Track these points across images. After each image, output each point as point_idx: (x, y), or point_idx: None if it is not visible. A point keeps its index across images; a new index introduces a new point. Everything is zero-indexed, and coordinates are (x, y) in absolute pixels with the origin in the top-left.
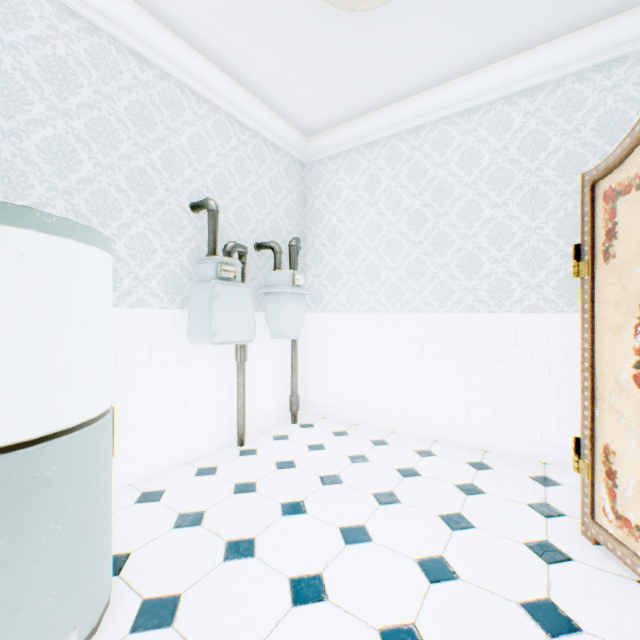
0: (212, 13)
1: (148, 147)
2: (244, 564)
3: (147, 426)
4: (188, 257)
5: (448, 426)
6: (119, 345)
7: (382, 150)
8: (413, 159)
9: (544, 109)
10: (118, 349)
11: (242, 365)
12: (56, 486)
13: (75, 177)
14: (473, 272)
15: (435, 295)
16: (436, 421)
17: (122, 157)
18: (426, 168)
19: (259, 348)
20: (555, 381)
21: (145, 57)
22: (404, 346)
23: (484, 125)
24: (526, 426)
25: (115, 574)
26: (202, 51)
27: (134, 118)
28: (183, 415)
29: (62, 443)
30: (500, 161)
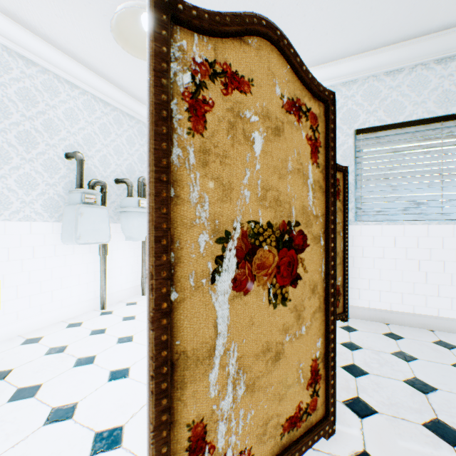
0: (77, 38)
1: (33, 117)
2: (85, 367)
3: (32, 298)
4: (63, 188)
5: None
6: (10, 245)
7: None
8: None
9: None
10: (10, 248)
11: (104, 258)
12: None
13: None
14: None
15: None
16: None
17: (13, 124)
18: None
19: (118, 247)
20: None
21: (30, 59)
22: None
23: None
24: None
25: (1, 379)
26: (73, 56)
27: (22, 98)
28: (60, 290)
29: None
30: None
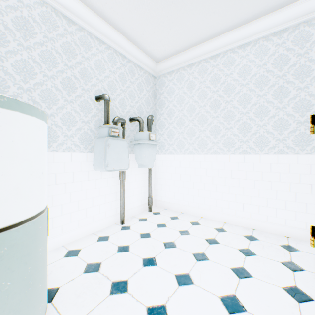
0: None
1: (72, 66)
2: (121, 297)
3: (72, 214)
4: (94, 125)
5: (232, 215)
6: (57, 171)
7: (196, 68)
8: (213, 72)
9: (287, 42)
10: (56, 174)
11: (122, 182)
12: (7, 259)
13: (33, 82)
14: (246, 132)
15: (225, 144)
16: (226, 212)
17: (58, 71)
18: (220, 77)
19: (131, 172)
20: (293, 192)
21: (71, 19)
22: (208, 172)
23: (252, 52)
24: (276, 216)
25: (49, 301)
26: (101, 16)
27: (65, 51)
28: (91, 208)
29: (11, 233)
30: (262, 71)
